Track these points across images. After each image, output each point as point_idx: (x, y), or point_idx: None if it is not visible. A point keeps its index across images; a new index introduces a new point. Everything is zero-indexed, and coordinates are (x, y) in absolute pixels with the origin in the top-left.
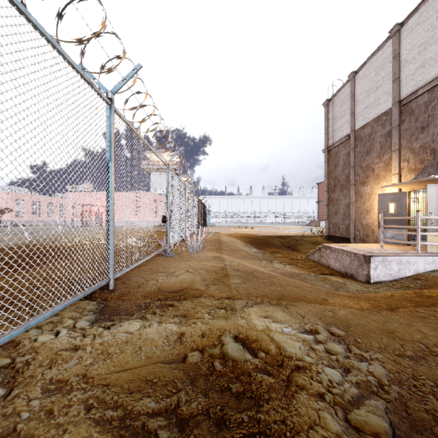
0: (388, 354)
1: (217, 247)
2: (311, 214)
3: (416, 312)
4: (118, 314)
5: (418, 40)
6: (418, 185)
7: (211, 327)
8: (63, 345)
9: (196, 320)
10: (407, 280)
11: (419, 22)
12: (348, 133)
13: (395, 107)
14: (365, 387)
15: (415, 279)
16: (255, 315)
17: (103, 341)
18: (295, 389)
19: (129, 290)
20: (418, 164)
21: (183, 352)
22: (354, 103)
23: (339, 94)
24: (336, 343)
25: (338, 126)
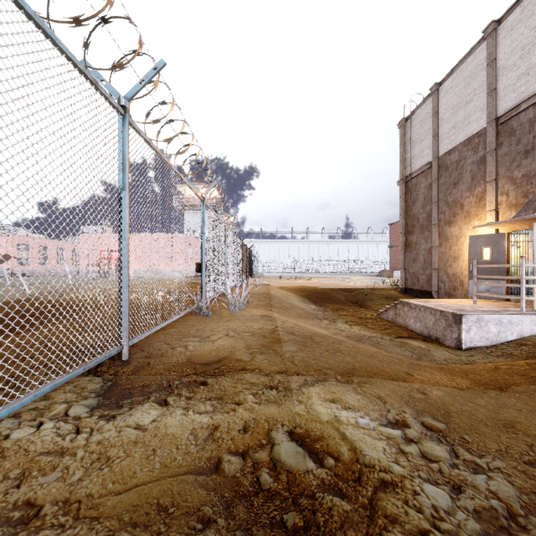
0: (513, 461)
1: (266, 303)
2: (381, 262)
3: (535, 392)
4: (129, 396)
5: (520, 41)
6: (521, 224)
7: (257, 417)
8: (44, 445)
9: (236, 406)
10: (509, 346)
11: (522, 19)
12: (429, 161)
13: (490, 126)
14: (489, 519)
15: (519, 344)
16: (318, 399)
17: (103, 440)
18: (383, 524)
19: (148, 361)
20: (520, 198)
21: (216, 457)
22: (437, 123)
23: (418, 111)
24: (435, 443)
25: (417, 151)
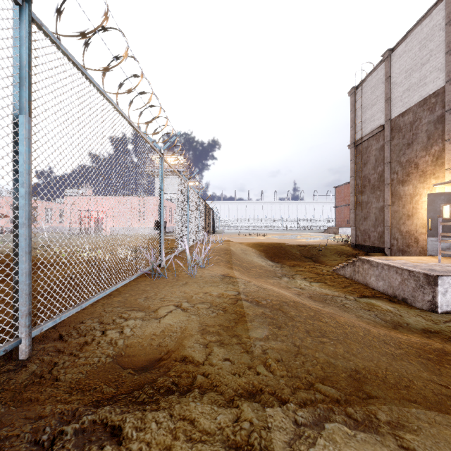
0: None
1: (227, 259)
2: (326, 220)
3: None
4: None
5: None
6: None
7: None
8: None
9: None
10: None
11: None
12: (381, 124)
13: (449, 84)
14: None
15: None
16: None
17: None
18: None
19: (55, 363)
20: None
21: None
22: (389, 87)
23: (369, 78)
24: None
25: (368, 116)
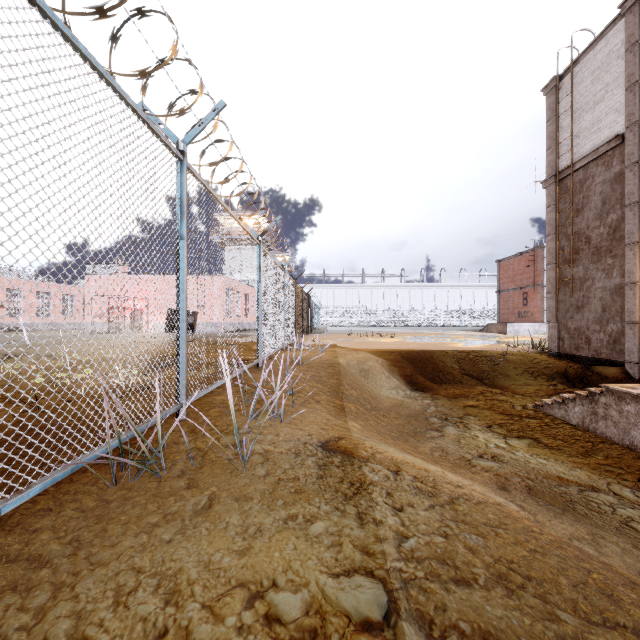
0: None
1: (333, 387)
2: (479, 312)
3: None
4: None
5: None
6: None
7: None
8: None
9: None
10: None
11: None
12: (616, 134)
13: None
14: None
15: None
16: None
17: None
18: None
19: None
20: None
21: None
22: (637, 61)
23: (588, 56)
24: None
25: (586, 124)
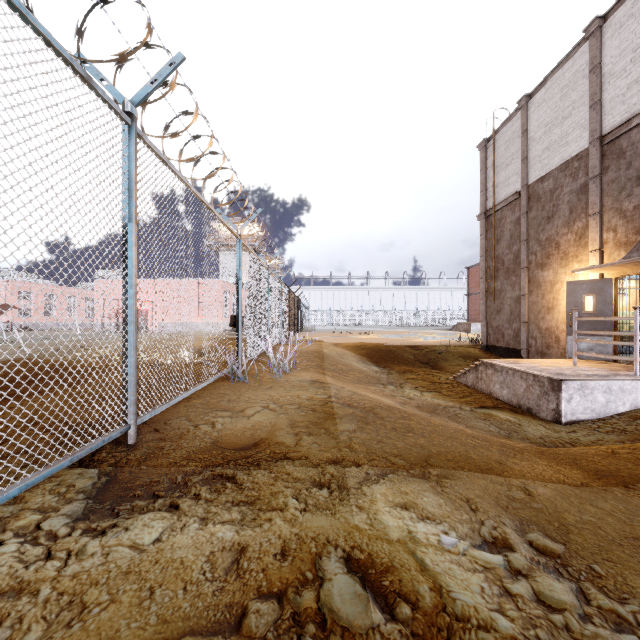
0: None
1: (318, 364)
2: (456, 313)
3: None
4: (129, 499)
5: (632, 41)
6: (632, 267)
7: (301, 533)
8: None
9: (273, 515)
10: (621, 420)
11: (634, 13)
12: (517, 190)
13: (593, 146)
14: None
15: (633, 418)
16: (384, 504)
17: (81, 571)
18: None
19: (162, 446)
20: (632, 235)
21: (240, 601)
22: (527, 143)
23: (503, 130)
24: (552, 577)
25: (502, 179)
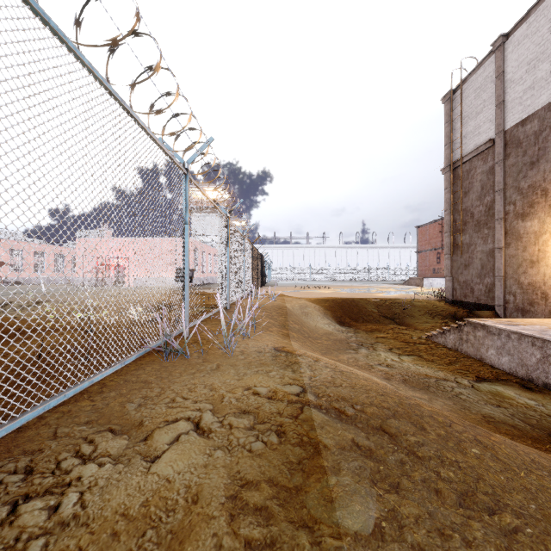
0: None
1: (281, 322)
2: (404, 269)
3: None
4: None
5: None
6: None
7: None
8: None
9: None
10: None
11: None
12: (490, 138)
13: None
14: None
15: None
16: None
17: None
18: None
19: None
20: None
21: None
22: (503, 87)
23: (472, 78)
24: None
25: (470, 129)
